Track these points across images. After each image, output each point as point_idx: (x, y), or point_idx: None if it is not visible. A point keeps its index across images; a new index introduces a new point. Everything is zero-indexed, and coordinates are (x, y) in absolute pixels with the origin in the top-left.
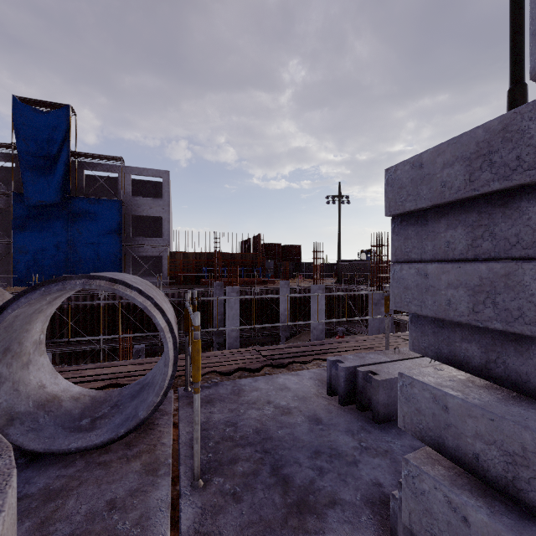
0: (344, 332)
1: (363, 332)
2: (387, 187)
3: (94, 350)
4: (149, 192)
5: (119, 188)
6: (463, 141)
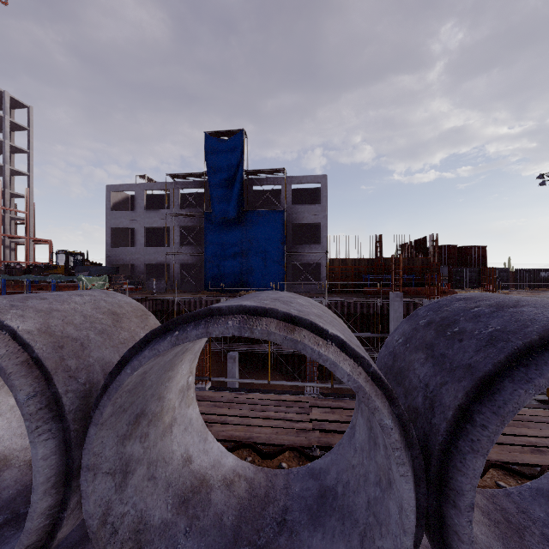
0: None
1: None
2: None
3: (264, 352)
4: (305, 199)
5: (281, 198)
6: None
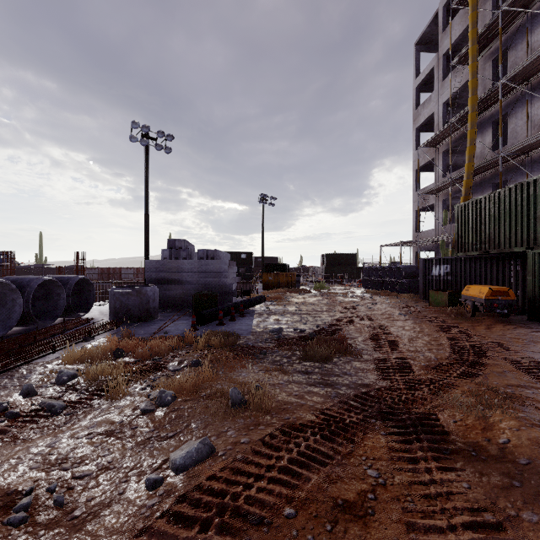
0: None
1: None
2: (146, 262)
3: None
4: None
5: None
6: (155, 260)
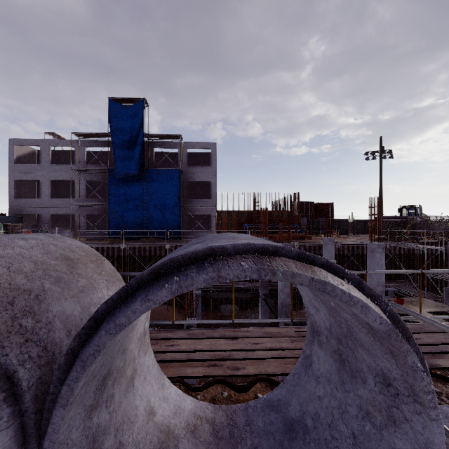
0: (396, 293)
1: (415, 293)
2: None
3: None
4: (200, 162)
5: (178, 160)
6: None
